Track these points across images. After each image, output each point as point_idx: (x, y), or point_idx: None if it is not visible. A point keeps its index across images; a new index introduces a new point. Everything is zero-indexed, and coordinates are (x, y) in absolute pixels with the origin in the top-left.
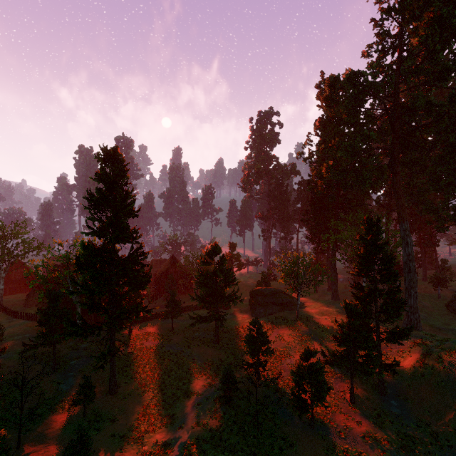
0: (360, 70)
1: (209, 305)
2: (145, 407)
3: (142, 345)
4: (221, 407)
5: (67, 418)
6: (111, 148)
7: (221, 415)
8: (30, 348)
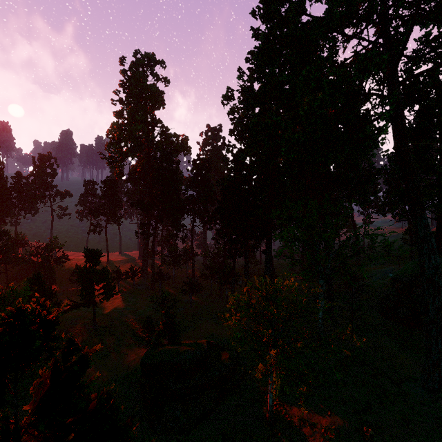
0: None
1: None
2: None
3: None
4: None
5: None
6: None
7: None
8: None
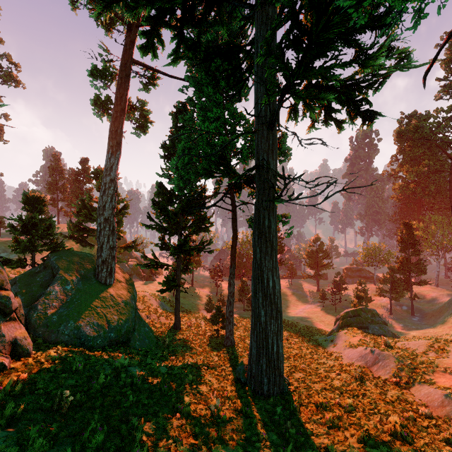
0: (417, 125)
1: (313, 269)
2: (283, 304)
3: None
4: (319, 307)
5: None
6: None
7: (319, 308)
8: None
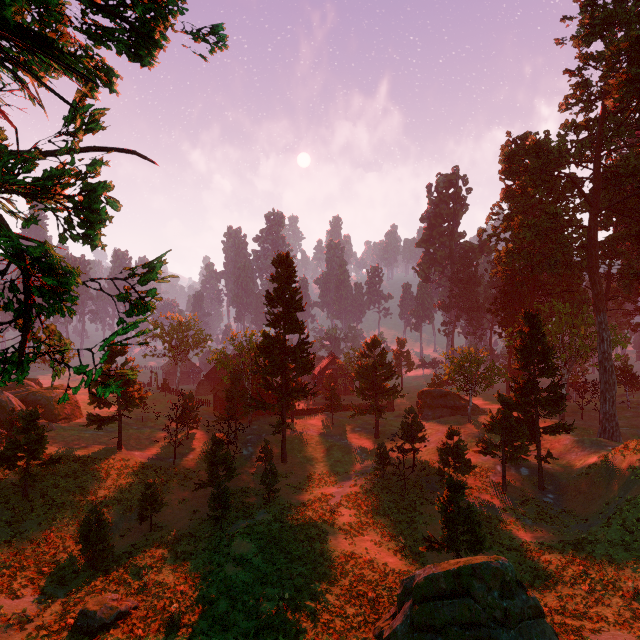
0: (540, 142)
1: (369, 398)
2: (311, 474)
3: (305, 432)
4: (376, 478)
5: (253, 471)
6: (284, 255)
7: (375, 482)
8: (220, 419)
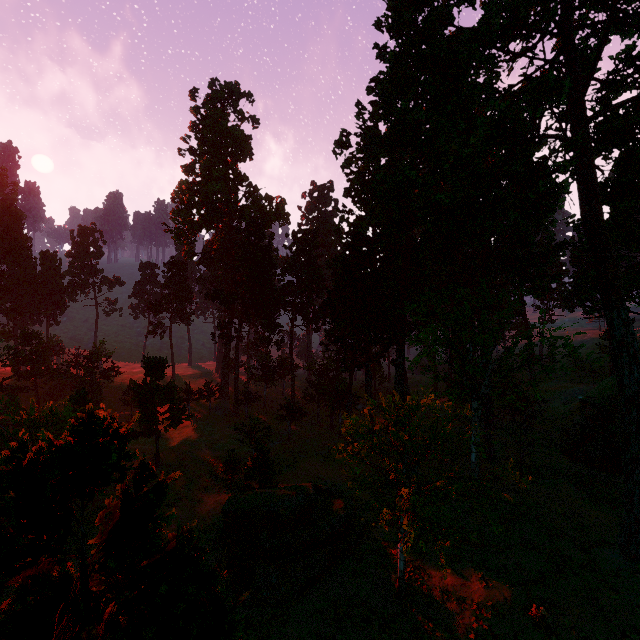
0: None
1: None
2: None
3: None
4: None
5: None
6: None
7: None
8: None
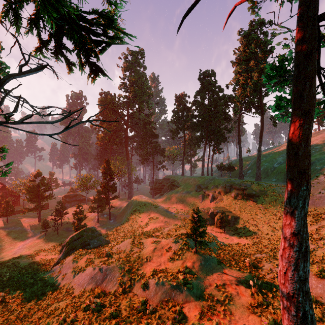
0: (111, 99)
1: (35, 202)
2: None
3: None
4: (42, 236)
5: None
6: None
7: (42, 238)
8: None
